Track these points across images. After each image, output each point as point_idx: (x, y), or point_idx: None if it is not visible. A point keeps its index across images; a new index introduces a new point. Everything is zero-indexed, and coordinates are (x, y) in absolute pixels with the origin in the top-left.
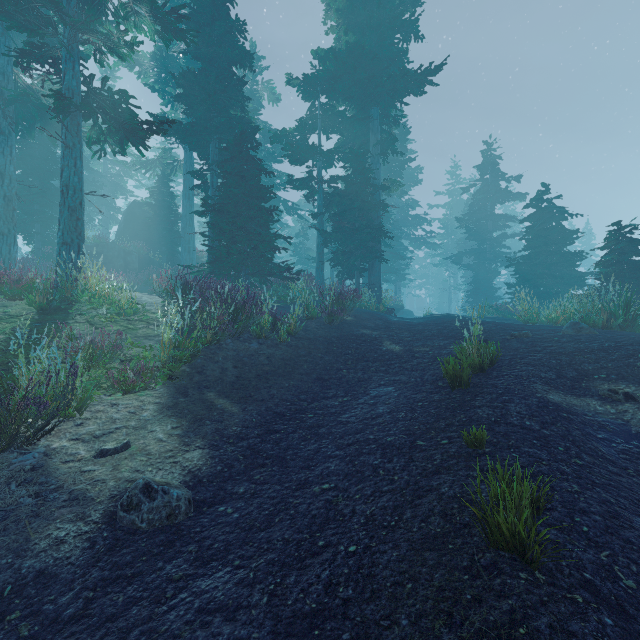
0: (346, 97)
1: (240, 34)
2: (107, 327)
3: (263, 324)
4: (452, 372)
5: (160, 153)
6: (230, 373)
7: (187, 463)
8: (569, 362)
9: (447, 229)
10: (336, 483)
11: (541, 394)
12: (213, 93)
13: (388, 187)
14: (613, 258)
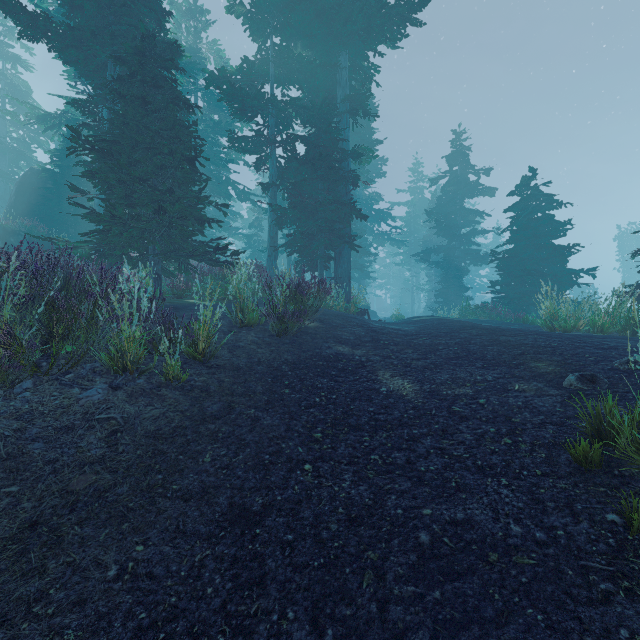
0: (306, 35)
1: None
2: None
3: (125, 344)
4: None
5: (65, 106)
6: None
7: None
8: None
9: (410, 227)
10: None
11: None
12: None
13: (360, 154)
14: None
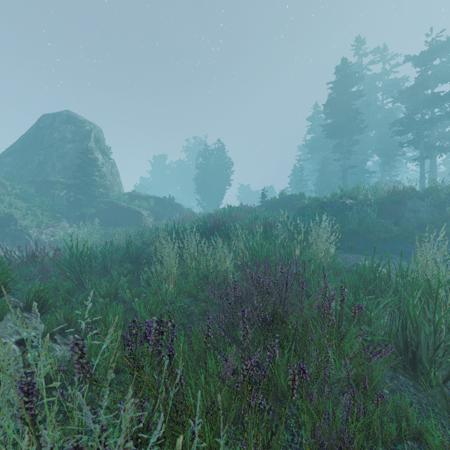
0: None
1: None
2: None
3: None
4: None
5: None
6: None
7: None
8: None
9: None
10: None
11: None
12: None
13: None
14: None
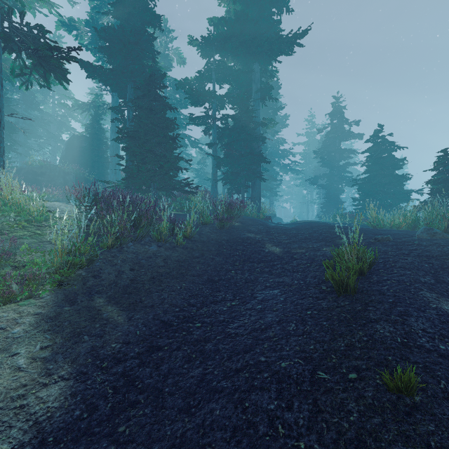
0: (234, 55)
1: (151, 0)
2: (14, 233)
3: (162, 229)
4: (338, 278)
5: (93, 98)
6: (125, 276)
7: (37, 407)
8: (441, 266)
9: (306, 160)
10: (221, 447)
11: (435, 304)
12: (128, 43)
13: (266, 124)
14: (441, 177)
